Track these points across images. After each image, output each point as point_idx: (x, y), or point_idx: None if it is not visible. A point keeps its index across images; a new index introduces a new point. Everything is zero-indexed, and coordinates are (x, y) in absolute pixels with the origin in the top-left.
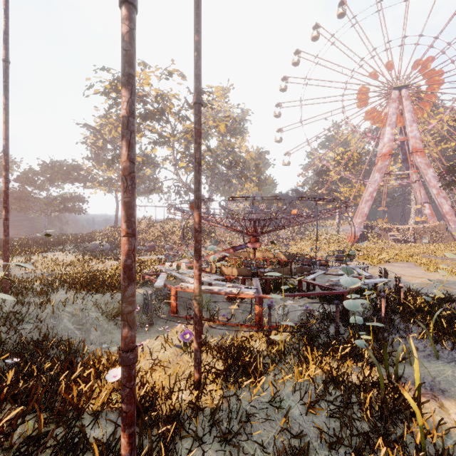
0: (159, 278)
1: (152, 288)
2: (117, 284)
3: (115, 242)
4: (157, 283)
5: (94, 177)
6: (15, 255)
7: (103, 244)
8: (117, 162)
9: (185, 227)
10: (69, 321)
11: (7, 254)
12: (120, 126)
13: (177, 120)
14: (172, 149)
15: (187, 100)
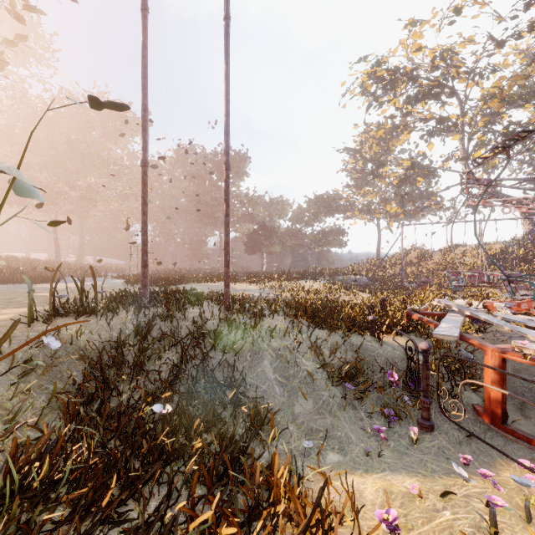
0: (445, 322)
1: (428, 339)
2: (358, 320)
3: (374, 276)
4: (441, 329)
5: (353, 204)
6: (273, 280)
7: (360, 277)
8: (378, 181)
9: (485, 256)
10: (270, 364)
11: (227, 258)
12: (382, 136)
13: (470, 86)
14: (459, 138)
15: (492, 36)
